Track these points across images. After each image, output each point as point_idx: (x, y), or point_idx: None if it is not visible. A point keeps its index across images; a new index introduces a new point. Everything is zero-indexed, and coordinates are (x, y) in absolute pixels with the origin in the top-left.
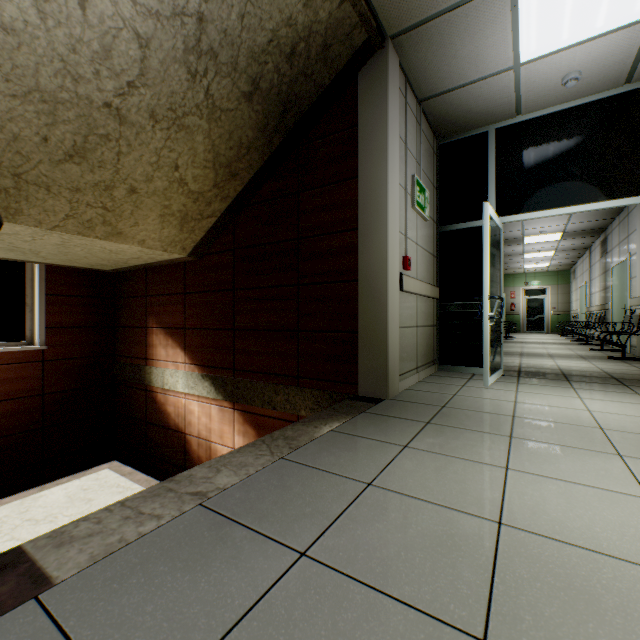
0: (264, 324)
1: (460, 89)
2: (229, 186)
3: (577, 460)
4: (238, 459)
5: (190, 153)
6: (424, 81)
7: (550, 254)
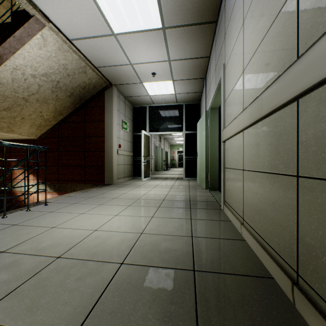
0: (72, 164)
1: (136, 97)
2: (59, 117)
3: (145, 188)
4: (74, 193)
5: (47, 109)
6: (125, 93)
7: (182, 139)
